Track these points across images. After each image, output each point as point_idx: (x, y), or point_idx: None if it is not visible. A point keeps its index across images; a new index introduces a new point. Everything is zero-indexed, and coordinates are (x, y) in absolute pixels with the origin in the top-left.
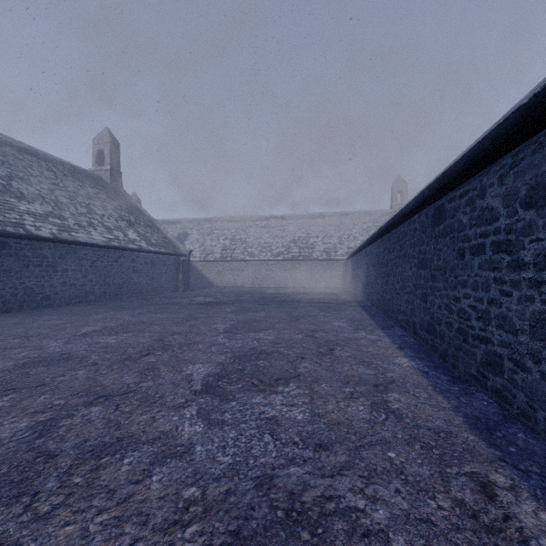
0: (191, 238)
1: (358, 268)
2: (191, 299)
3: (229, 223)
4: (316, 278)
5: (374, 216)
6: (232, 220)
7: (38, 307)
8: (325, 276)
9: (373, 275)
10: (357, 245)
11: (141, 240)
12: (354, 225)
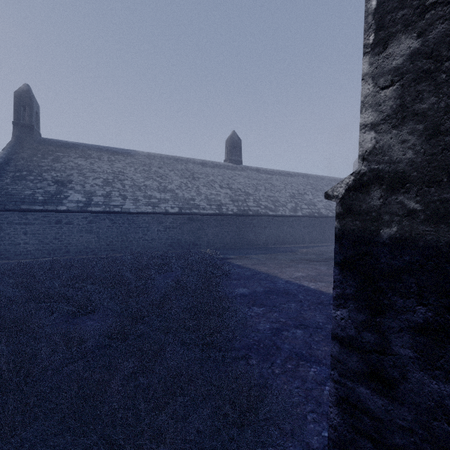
0: None
1: None
2: None
3: None
4: None
5: None
6: None
7: None
8: None
9: None
10: None
11: None
12: None
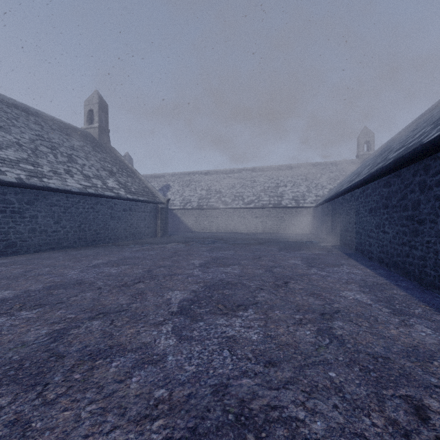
0: (173, 189)
1: (337, 214)
2: (163, 246)
3: (206, 176)
4: (286, 224)
5: (341, 166)
6: (208, 173)
7: (1, 255)
8: (294, 223)
9: (371, 222)
10: (325, 193)
11: (120, 188)
12: (321, 175)
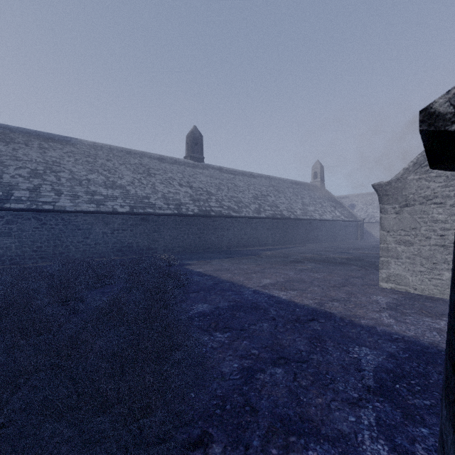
0: (357, 207)
1: None
2: (371, 243)
3: None
4: None
5: None
6: None
7: (316, 242)
8: None
9: None
10: None
11: (341, 215)
12: None
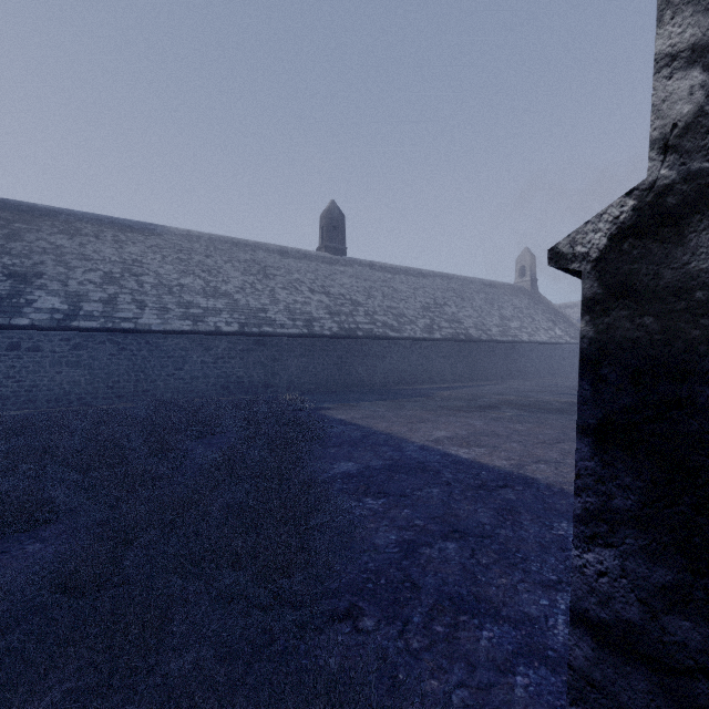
0: None
1: None
2: None
3: None
4: None
5: None
6: None
7: (523, 378)
8: None
9: None
10: None
11: (564, 335)
12: None
